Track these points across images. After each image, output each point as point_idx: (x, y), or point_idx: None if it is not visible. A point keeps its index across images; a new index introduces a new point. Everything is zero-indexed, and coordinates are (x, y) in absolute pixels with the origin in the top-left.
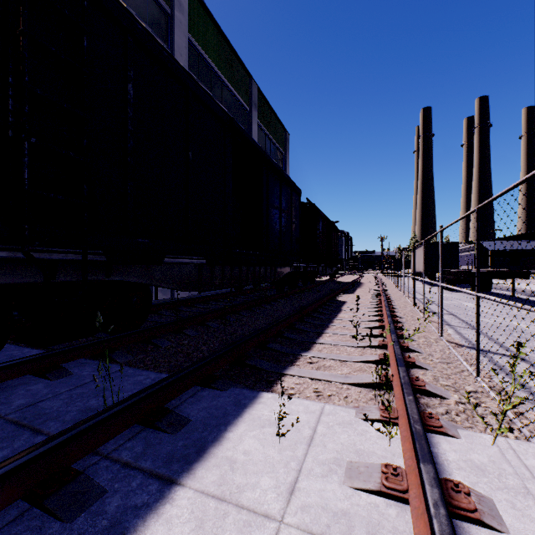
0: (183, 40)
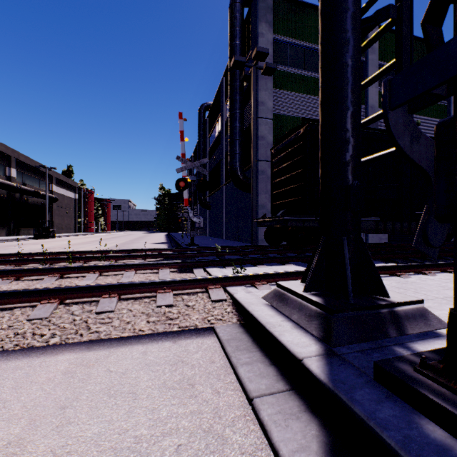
0: (374, 71)
